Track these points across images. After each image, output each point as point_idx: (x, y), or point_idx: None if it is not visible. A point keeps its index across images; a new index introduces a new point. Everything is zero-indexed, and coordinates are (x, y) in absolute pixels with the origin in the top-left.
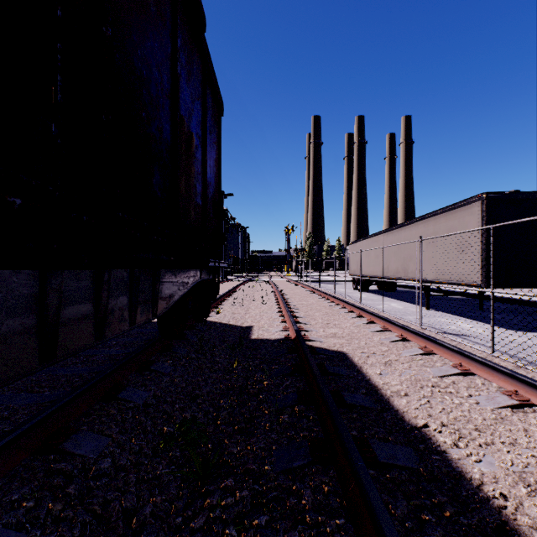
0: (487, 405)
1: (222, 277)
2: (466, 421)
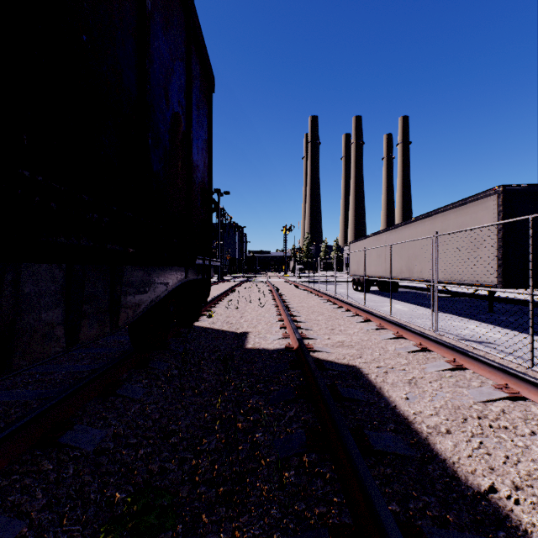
0: None
1: (218, 277)
2: None
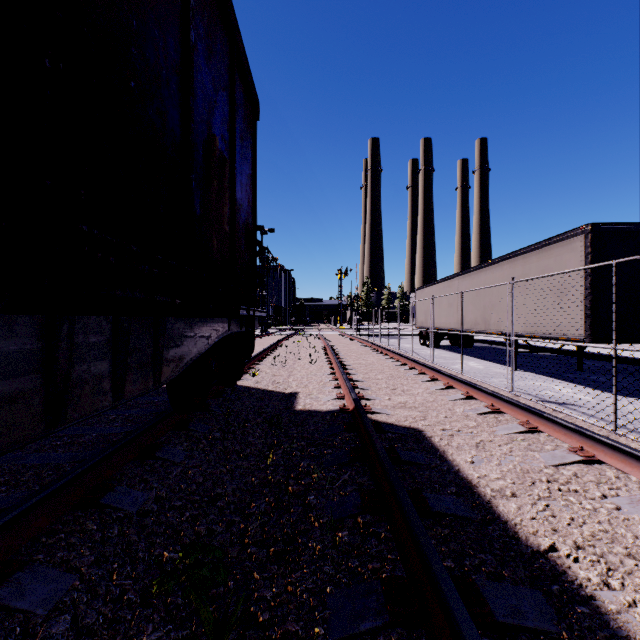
0: (633, 513)
1: (262, 330)
2: (610, 540)
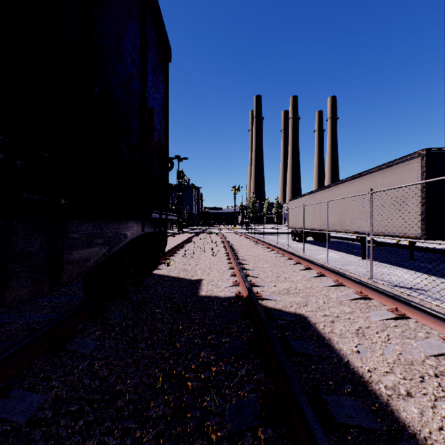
0: None
1: (178, 229)
2: None
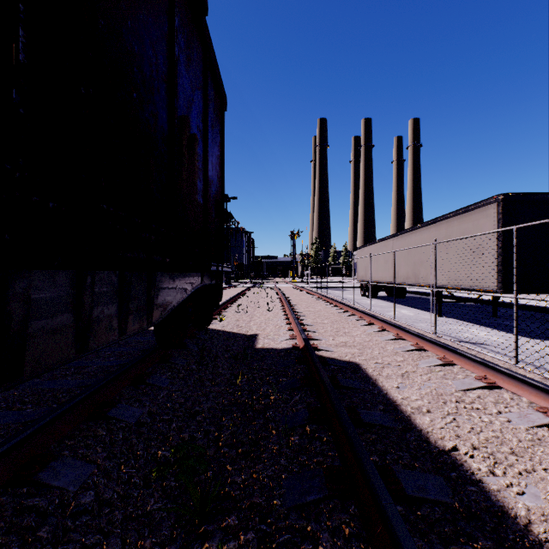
0: (520, 424)
1: (226, 283)
2: (500, 443)
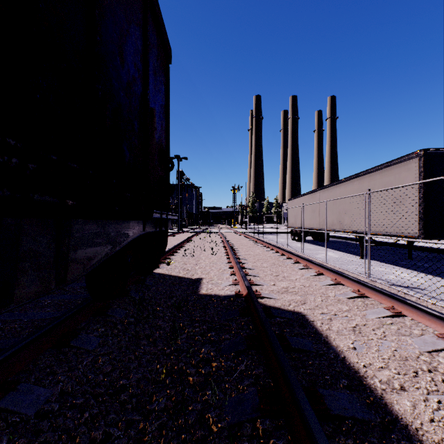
0: None
1: (178, 229)
2: None
